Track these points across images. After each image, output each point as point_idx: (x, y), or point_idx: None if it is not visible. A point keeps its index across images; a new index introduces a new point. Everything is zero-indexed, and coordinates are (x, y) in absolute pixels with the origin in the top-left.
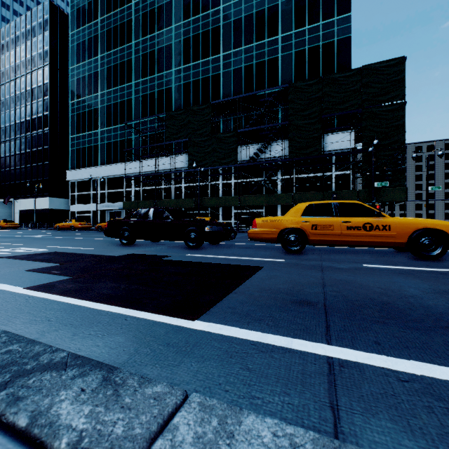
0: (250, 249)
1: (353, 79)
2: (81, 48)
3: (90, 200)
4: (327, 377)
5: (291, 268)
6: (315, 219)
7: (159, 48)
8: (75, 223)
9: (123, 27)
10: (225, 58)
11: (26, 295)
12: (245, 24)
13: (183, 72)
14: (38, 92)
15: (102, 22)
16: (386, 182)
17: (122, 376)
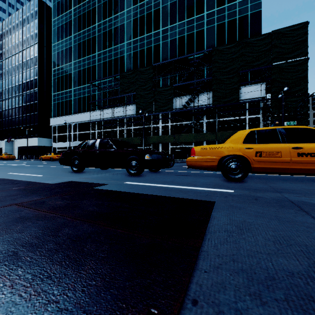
0: (188, 176)
1: (265, 42)
2: (60, 30)
3: (66, 139)
4: None
5: (253, 204)
6: (259, 146)
7: (115, 27)
8: (53, 155)
9: (90, 13)
10: (163, 32)
11: None
12: (179, 6)
13: (132, 44)
14: (30, 63)
15: (75, 10)
16: (294, 122)
17: None
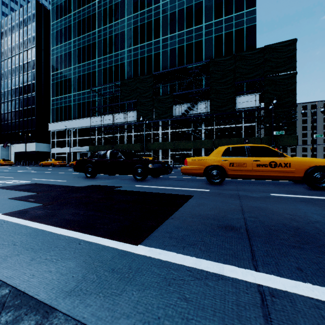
0: (183, 181)
1: (258, 56)
2: (59, 34)
3: (66, 145)
4: (261, 309)
5: (215, 196)
6: (232, 159)
7: (115, 33)
8: (54, 161)
9: (89, 18)
10: (164, 41)
11: (2, 220)
12: (178, 16)
13: (133, 51)
14: (28, 67)
15: (74, 15)
16: (283, 131)
17: (56, 323)
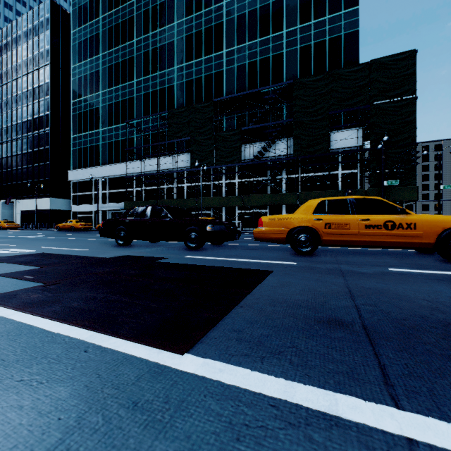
0: (256, 250)
1: (361, 74)
2: (83, 47)
3: (92, 201)
4: None
5: (305, 272)
6: (328, 217)
7: (161, 45)
8: (75, 223)
9: (125, 24)
10: (228, 55)
11: None
12: (249, 20)
13: (185, 70)
14: (39, 92)
15: (104, 19)
16: (397, 181)
17: None
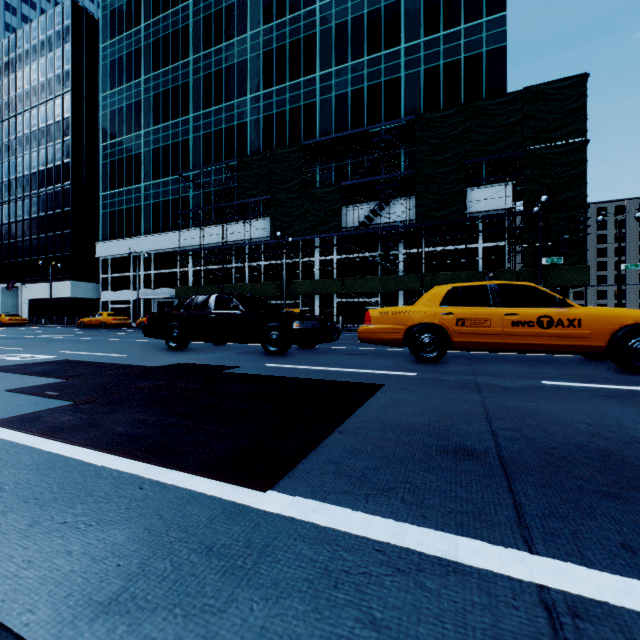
0: (362, 356)
1: (511, 108)
2: (117, 67)
3: (130, 286)
4: None
5: (428, 387)
6: (462, 311)
7: (228, 65)
8: (107, 318)
9: (177, 35)
10: (323, 79)
11: None
12: (353, 30)
13: (263, 100)
14: (55, 131)
15: (147, 29)
16: (560, 258)
17: None
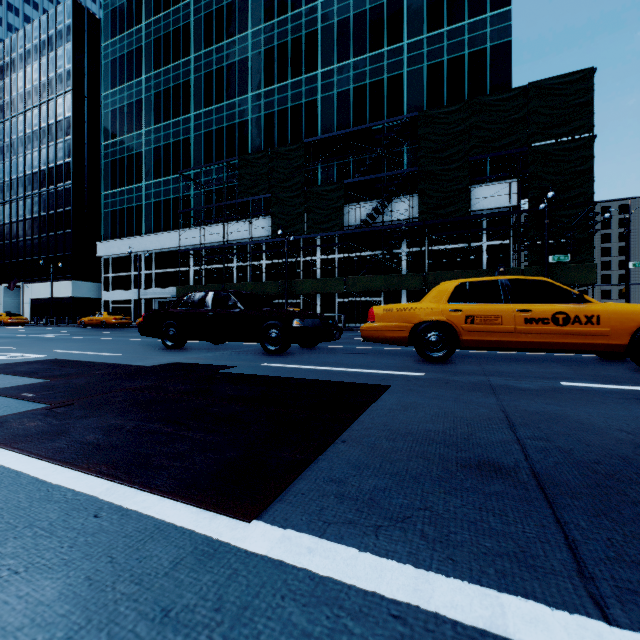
0: (365, 355)
1: (516, 103)
2: (118, 66)
3: (131, 285)
4: None
5: (439, 388)
6: (471, 307)
7: (229, 63)
8: (107, 317)
9: (178, 34)
10: (325, 77)
11: None
12: (355, 27)
13: (264, 98)
14: (57, 131)
15: (148, 27)
16: (567, 255)
17: None
